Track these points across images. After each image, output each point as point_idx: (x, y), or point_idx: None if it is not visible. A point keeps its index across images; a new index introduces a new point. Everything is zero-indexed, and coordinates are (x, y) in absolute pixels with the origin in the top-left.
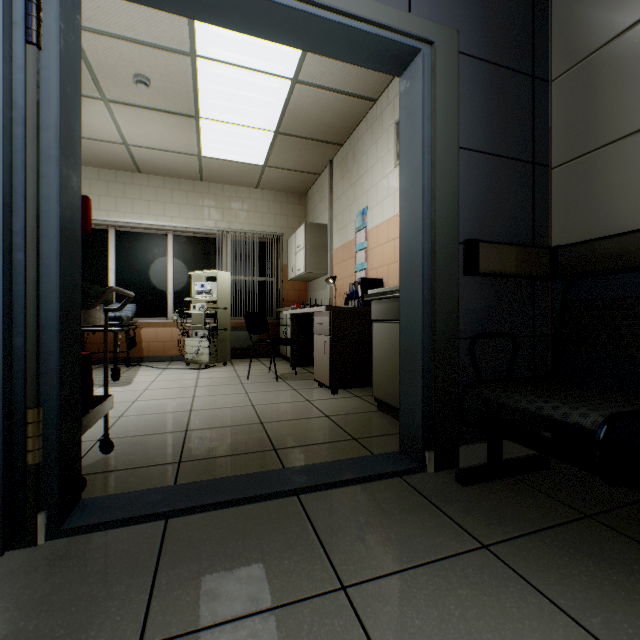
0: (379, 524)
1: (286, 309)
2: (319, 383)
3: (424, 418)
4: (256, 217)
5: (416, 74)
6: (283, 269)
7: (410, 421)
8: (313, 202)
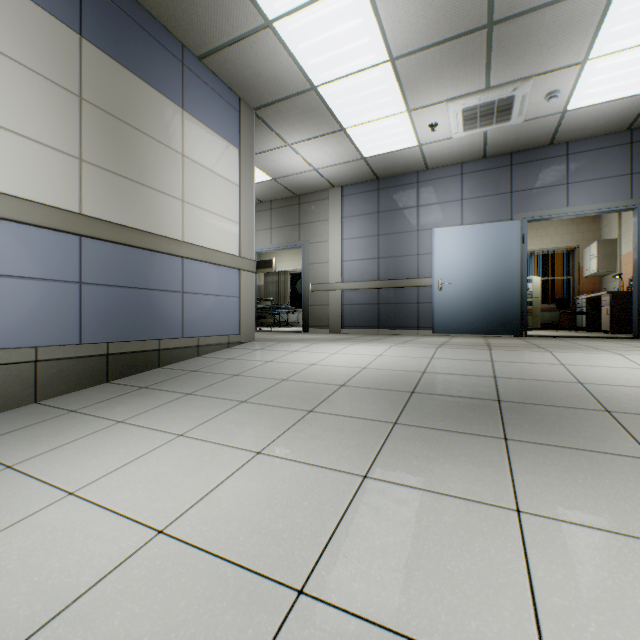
0: (610, 339)
1: (581, 296)
2: (603, 331)
3: (638, 323)
4: (556, 238)
5: (635, 214)
6: (578, 270)
7: (634, 325)
8: (605, 221)
